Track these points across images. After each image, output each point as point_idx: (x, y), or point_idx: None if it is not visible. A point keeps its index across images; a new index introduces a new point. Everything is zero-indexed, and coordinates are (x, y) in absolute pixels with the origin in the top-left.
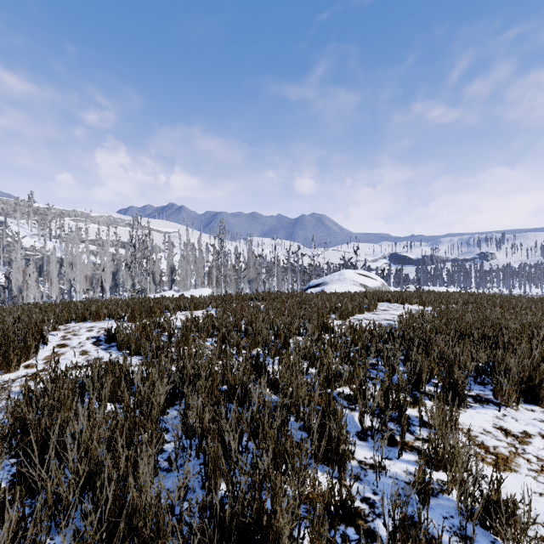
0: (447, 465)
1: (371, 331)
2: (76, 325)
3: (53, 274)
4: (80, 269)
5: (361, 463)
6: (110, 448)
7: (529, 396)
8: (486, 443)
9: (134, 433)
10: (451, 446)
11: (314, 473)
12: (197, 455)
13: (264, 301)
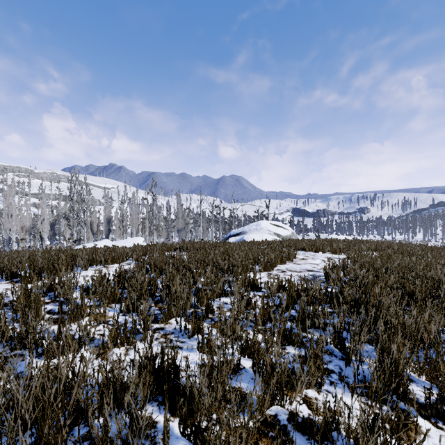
0: None
1: (304, 289)
2: None
3: None
4: (16, 219)
5: None
6: None
7: None
8: None
9: None
10: None
11: None
12: None
13: (188, 251)
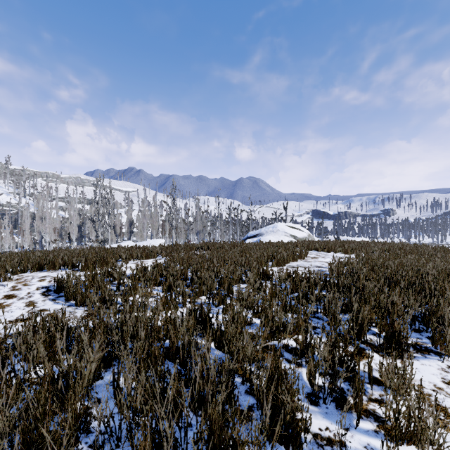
0: (419, 445)
1: (307, 278)
2: (30, 274)
3: (26, 226)
4: (49, 222)
5: (317, 437)
6: (13, 444)
7: None
8: (442, 403)
9: (43, 426)
10: (425, 425)
11: None
12: (129, 437)
13: (209, 250)
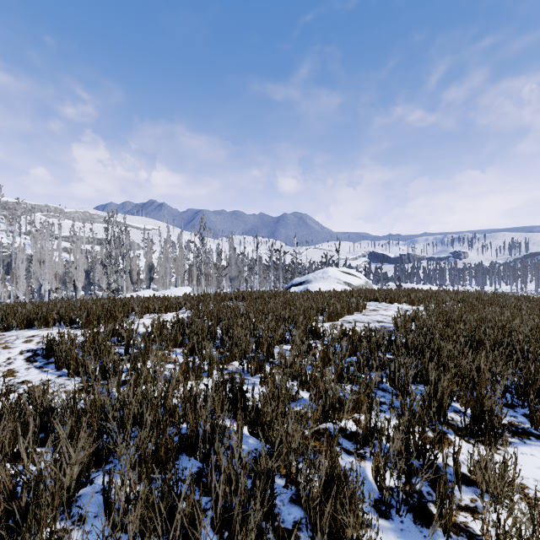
0: None
1: (367, 337)
2: (15, 333)
3: (20, 272)
4: (49, 266)
5: None
6: None
7: None
8: None
9: None
10: None
11: None
12: None
13: (245, 301)
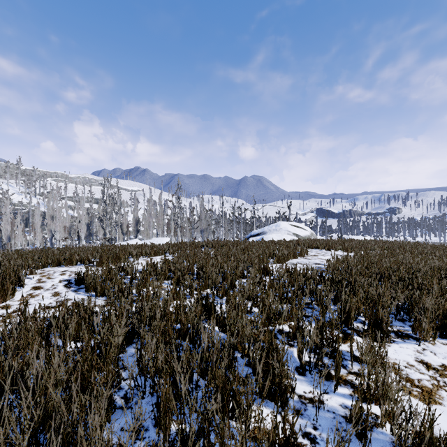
0: (380, 400)
1: (305, 273)
2: (51, 269)
3: (37, 225)
4: (59, 221)
5: (301, 397)
6: (68, 389)
7: (444, 332)
8: (411, 376)
9: (91, 376)
10: (385, 384)
11: (259, 410)
12: (151, 392)
13: (214, 248)
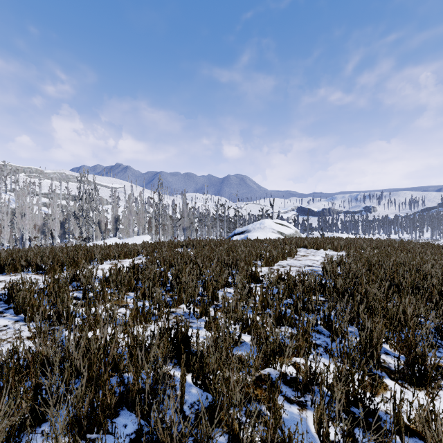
0: None
1: (301, 281)
2: None
3: (5, 223)
4: (29, 218)
5: None
6: None
7: None
8: None
9: None
10: None
11: None
12: None
13: (194, 248)
